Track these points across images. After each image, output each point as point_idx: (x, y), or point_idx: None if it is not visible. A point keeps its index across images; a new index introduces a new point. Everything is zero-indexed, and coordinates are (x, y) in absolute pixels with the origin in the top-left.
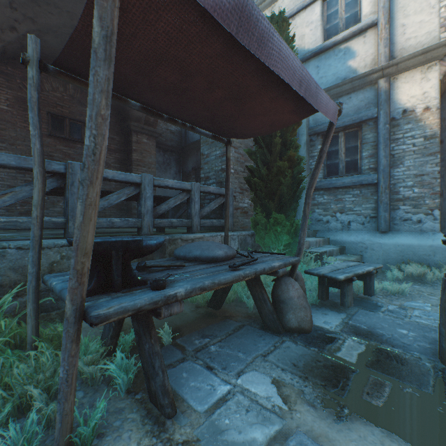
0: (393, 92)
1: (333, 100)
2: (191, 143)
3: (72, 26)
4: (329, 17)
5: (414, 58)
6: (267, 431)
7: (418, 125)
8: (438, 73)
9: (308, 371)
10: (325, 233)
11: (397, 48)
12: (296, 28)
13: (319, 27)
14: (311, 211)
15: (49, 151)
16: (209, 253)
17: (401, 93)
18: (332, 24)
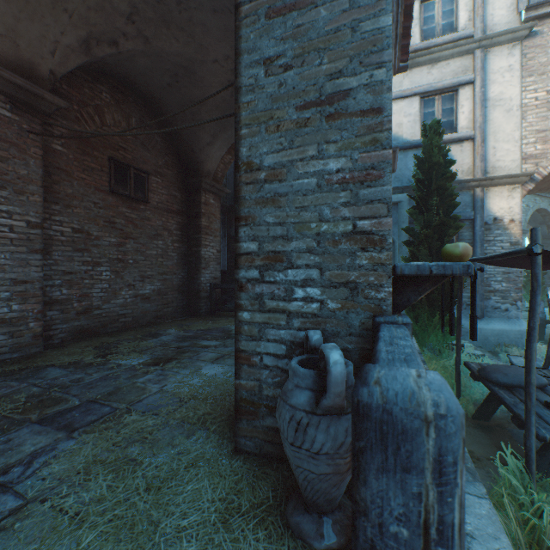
0: (486, 201)
1: None
2: None
3: (190, 58)
4: (426, 115)
5: (505, 178)
6: None
7: (505, 232)
8: (520, 195)
9: None
10: None
11: (489, 165)
12: (393, 114)
13: (418, 122)
14: None
15: (111, 215)
16: (541, 381)
17: (492, 203)
18: (429, 122)
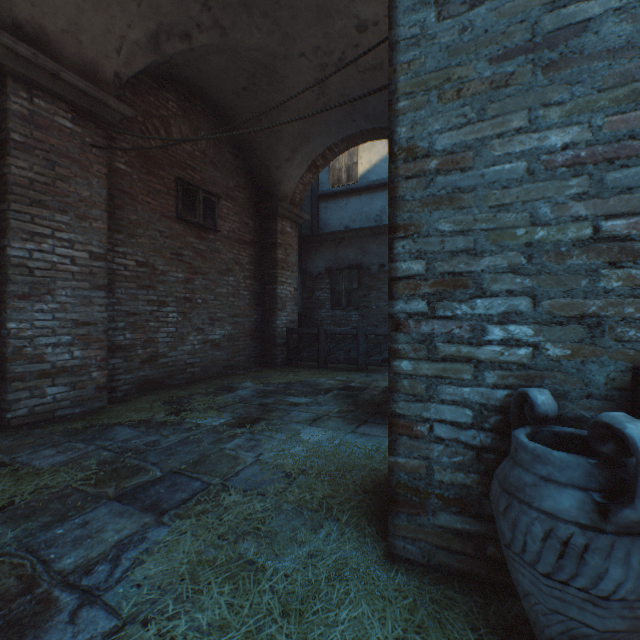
0: None
1: None
2: (328, 233)
3: (272, 52)
4: None
5: None
6: None
7: None
8: None
9: None
10: None
11: None
12: None
13: None
14: None
15: (178, 246)
16: None
17: None
18: None
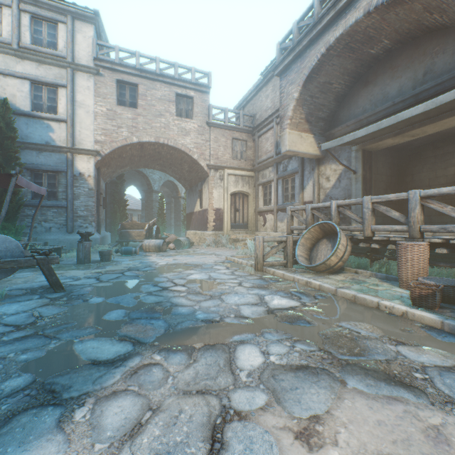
0: (75, 162)
1: (40, 151)
2: None
3: None
4: (37, 96)
5: (85, 151)
6: (32, 275)
7: (87, 182)
8: (94, 162)
9: (39, 270)
10: (34, 235)
11: (77, 141)
12: (8, 86)
13: (29, 99)
14: (23, 220)
15: None
16: None
17: (79, 164)
18: (39, 102)
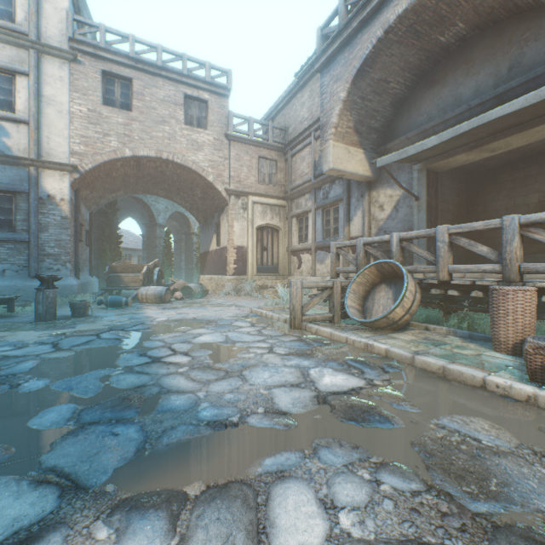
0: (42, 179)
1: None
2: None
3: None
4: None
5: (56, 165)
6: None
7: (58, 208)
8: (70, 181)
9: None
10: None
11: (45, 151)
12: None
13: None
14: None
15: None
16: None
17: (47, 183)
18: None
